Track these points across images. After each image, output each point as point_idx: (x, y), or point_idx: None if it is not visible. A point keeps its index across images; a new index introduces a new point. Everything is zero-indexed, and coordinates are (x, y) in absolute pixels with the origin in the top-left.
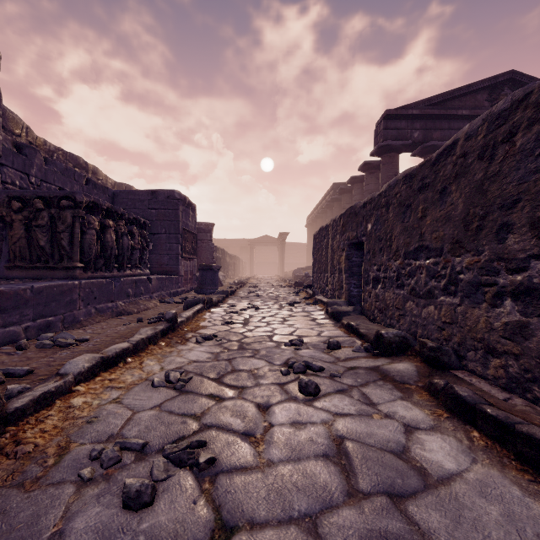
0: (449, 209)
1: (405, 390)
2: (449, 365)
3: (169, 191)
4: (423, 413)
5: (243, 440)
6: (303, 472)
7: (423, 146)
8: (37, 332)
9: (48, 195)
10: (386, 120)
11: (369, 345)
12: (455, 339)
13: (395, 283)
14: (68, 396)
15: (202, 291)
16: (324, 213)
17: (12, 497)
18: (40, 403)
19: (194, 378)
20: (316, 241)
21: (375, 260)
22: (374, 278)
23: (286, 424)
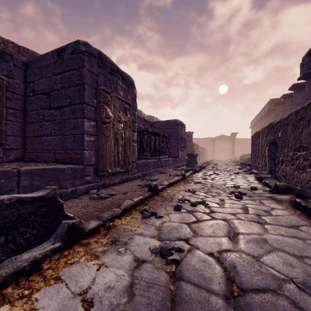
0: (310, 130)
1: (280, 202)
2: (306, 197)
3: (174, 120)
4: (282, 207)
5: (215, 203)
6: (233, 209)
7: None
8: (143, 176)
9: (139, 130)
10: (310, 55)
11: (271, 189)
12: None
13: (290, 163)
14: (165, 190)
15: (189, 166)
16: (263, 118)
17: (167, 202)
18: (161, 190)
19: (197, 191)
20: (253, 140)
21: (282, 151)
22: (281, 160)
23: (229, 203)
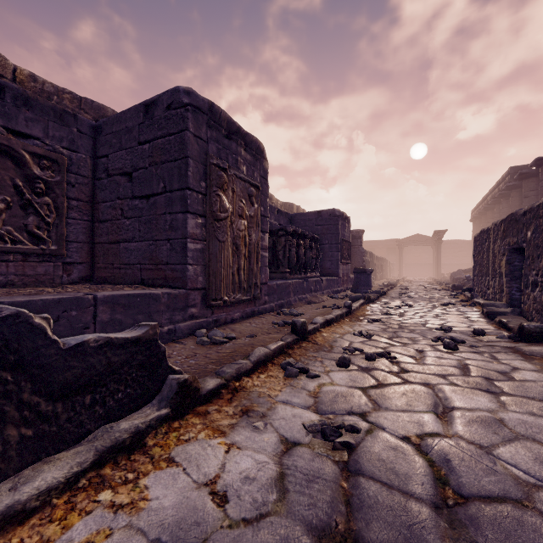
0: None
1: (529, 358)
2: None
3: (330, 210)
4: (533, 366)
5: (409, 357)
6: (441, 367)
7: None
8: (278, 307)
9: (272, 229)
10: None
11: (512, 334)
12: None
13: None
14: (320, 332)
15: (356, 291)
16: (496, 203)
17: (324, 352)
18: (313, 331)
19: (375, 336)
20: (477, 244)
21: (534, 265)
22: (532, 282)
23: (433, 357)
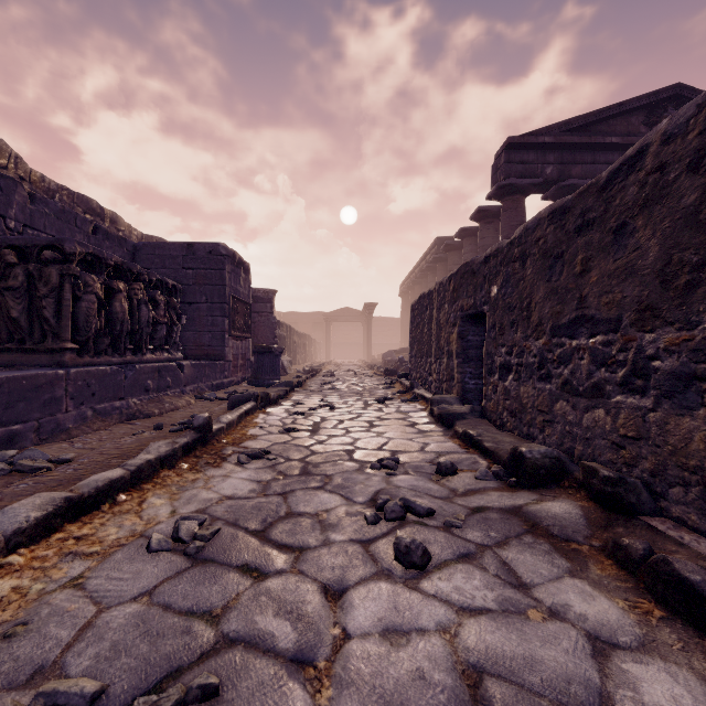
0: (632, 257)
1: (572, 554)
2: (637, 508)
3: (211, 245)
4: (614, 606)
5: (292, 675)
6: None
7: (559, 186)
8: None
9: (24, 243)
10: (509, 150)
11: (502, 469)
12: (644, 465)
13: (536, 372)
14: None
15: (257, 382)
16: (424, 277)
17: None
18: None
19: (222, 531)
20: (415, 314)
21: (504, 338)
22: (501, 364)
23: (373, 635)
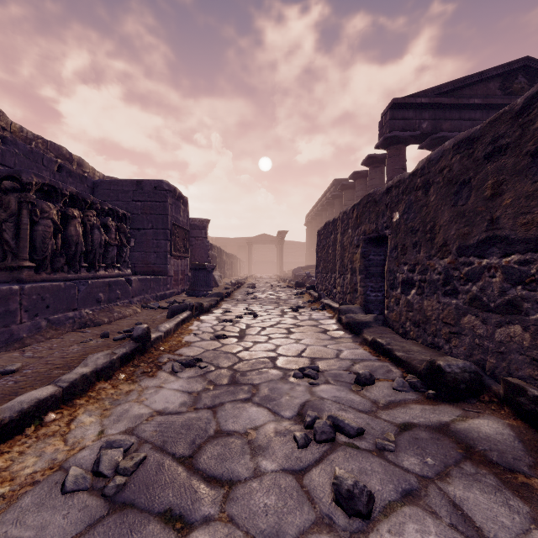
0: None
1: (524, 491)
2: None
3: (156, 181)
4: None
5: None
6: None
7: (432, 137)
8: None
9: None
10: (393, 109)
11: (419, 381)
12: None
13: (441, 288)
14: None
15: (194, 293)
16: (324, 210)
17: None
18: None
19: (148, 458)
20: (321, 238)
21: (406, 258)
22: (404, 280)
23: None
